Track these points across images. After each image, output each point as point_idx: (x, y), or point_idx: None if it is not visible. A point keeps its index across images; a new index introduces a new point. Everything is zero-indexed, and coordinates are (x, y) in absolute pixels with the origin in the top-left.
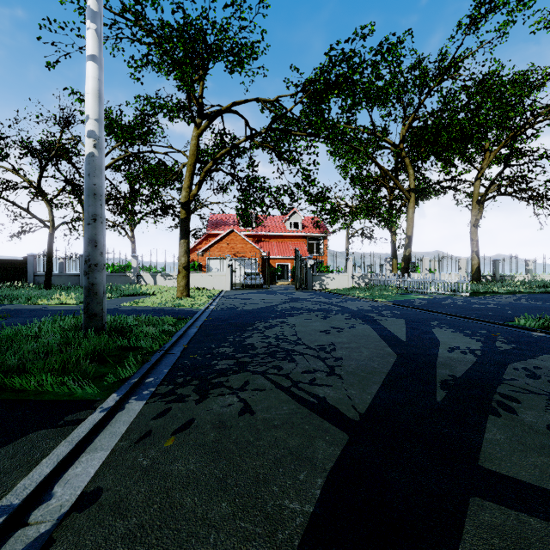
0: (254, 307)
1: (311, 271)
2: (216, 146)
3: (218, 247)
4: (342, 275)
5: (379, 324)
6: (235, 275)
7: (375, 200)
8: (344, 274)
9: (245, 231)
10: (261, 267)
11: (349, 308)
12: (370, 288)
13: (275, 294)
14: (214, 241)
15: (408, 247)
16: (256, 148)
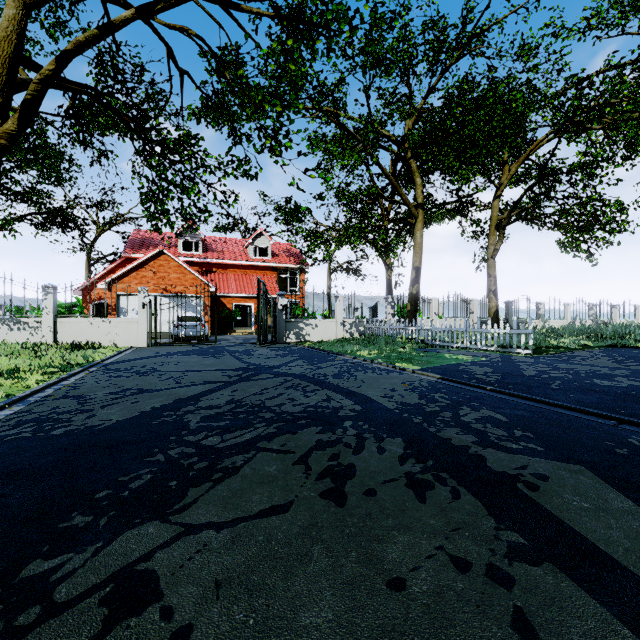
0: (131, 409)
1: (283, 314)
2: (103, 74)
3: (138, 277)
4: (328, 321)
5: (592, 549)
6: (155, 321)
7: (370, 219)
8: (331, 320)
9: (187, 256)
10: (211, 309)
11: (372, 399)
12: (372, 340)
13: (220, 355)
14: (130, 266)
15: (416, 283)
16: (197, 120)
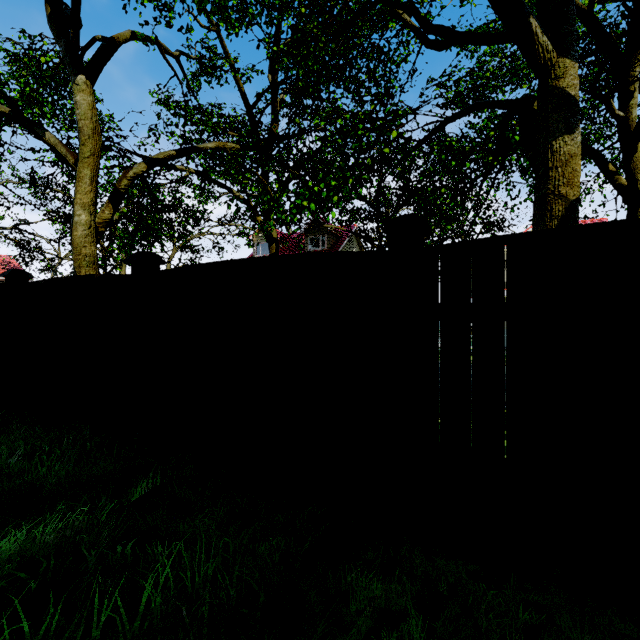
0: None
1: None
2: None
3: None
4: None
5: None
6: None
7: None
8: None
9: None
10: None
11: None
12: None
13: None
14: None
15: None
16: None
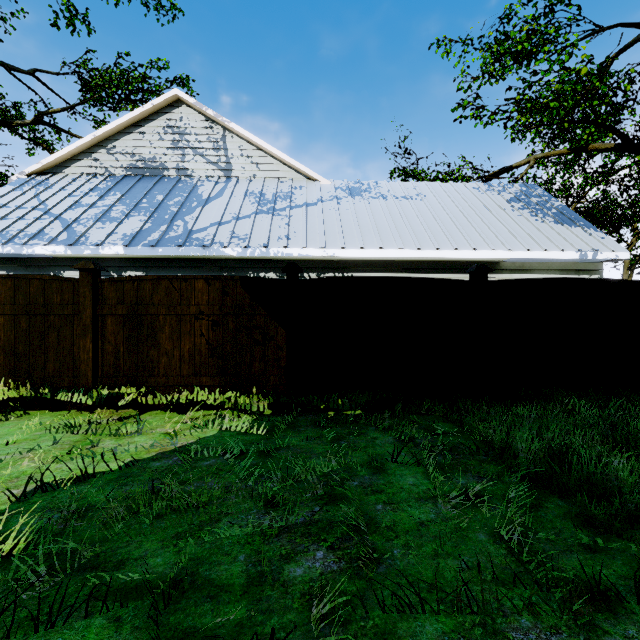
0: None
1: None
2: None
3: None
4: None
5: None
6: None
7: None
8: None
9: None
10: None
11: None
12: None
13: None
14: None
15: None
16: None
